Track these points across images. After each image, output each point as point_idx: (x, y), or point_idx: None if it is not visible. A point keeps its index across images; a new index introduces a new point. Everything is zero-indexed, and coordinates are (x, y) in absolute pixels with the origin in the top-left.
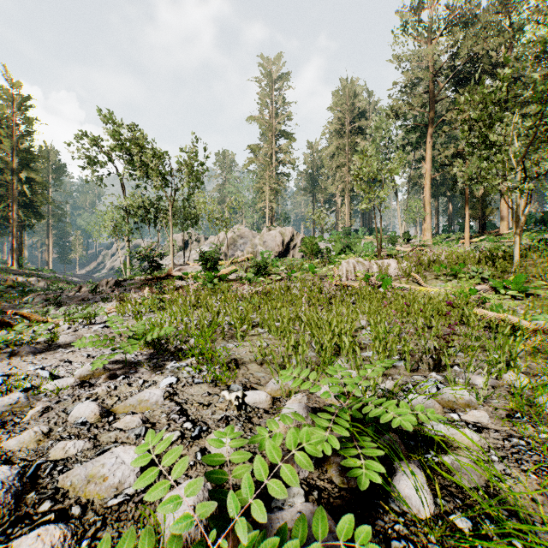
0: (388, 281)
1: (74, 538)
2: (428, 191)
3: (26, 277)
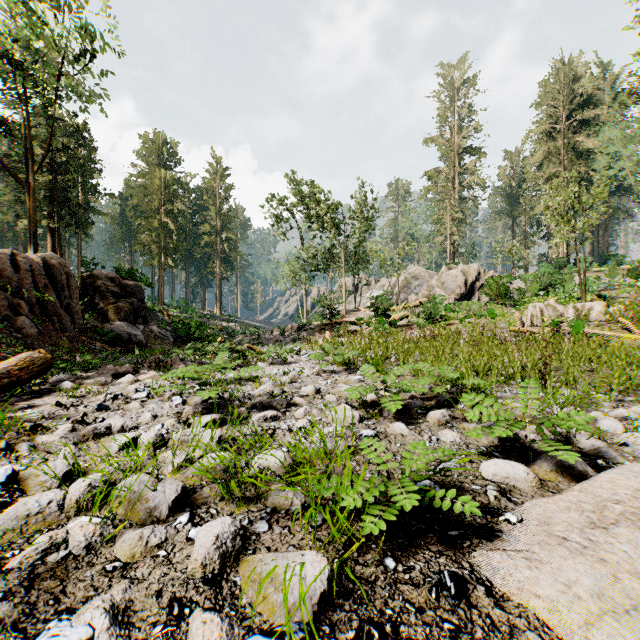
0: (579, 327)
1: (340, 399)
2: None
3: (227, 323)
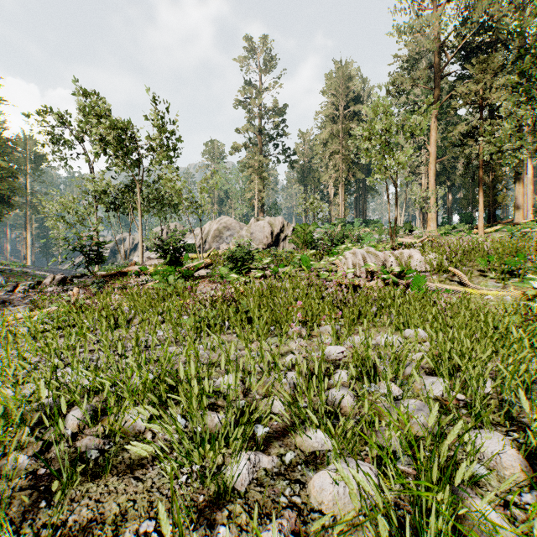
0: (420, 279)
1: None
2: (433, 177)
3: None
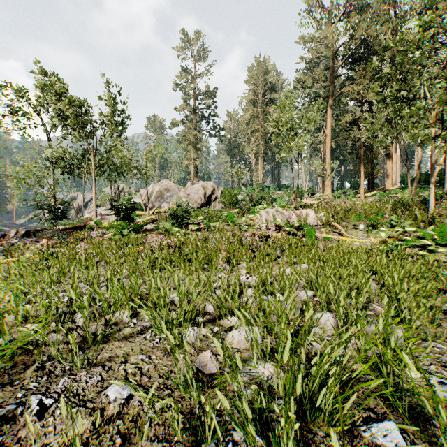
0: (311, 231)
1: None
2: (329, 153)
3: None
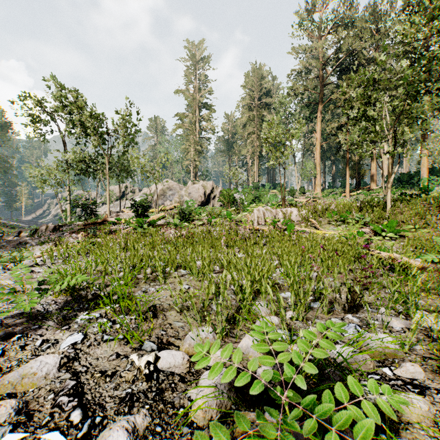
0: (292, 225)
1: None
2: (318, 155)
3: None
